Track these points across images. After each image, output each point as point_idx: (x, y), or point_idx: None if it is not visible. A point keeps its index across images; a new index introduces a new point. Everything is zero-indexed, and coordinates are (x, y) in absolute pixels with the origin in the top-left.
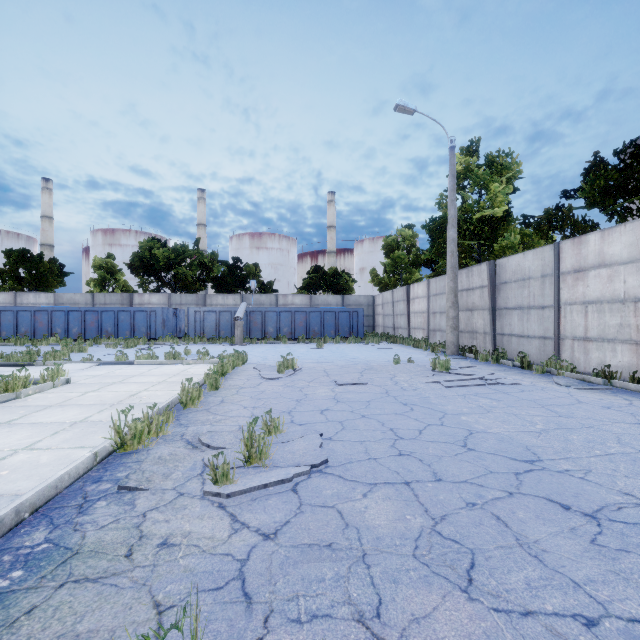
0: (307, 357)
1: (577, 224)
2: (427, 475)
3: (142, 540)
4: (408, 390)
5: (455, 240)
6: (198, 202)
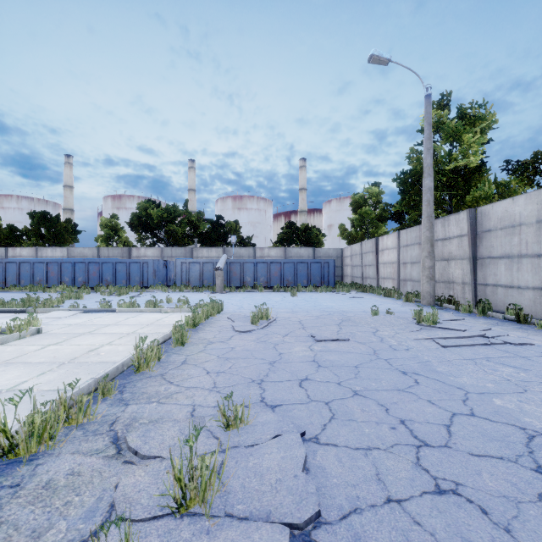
0: (282, 306)
1: None
2: None
3: None
4: (400, 350)
5: (431, 189)
6: (189, 171)
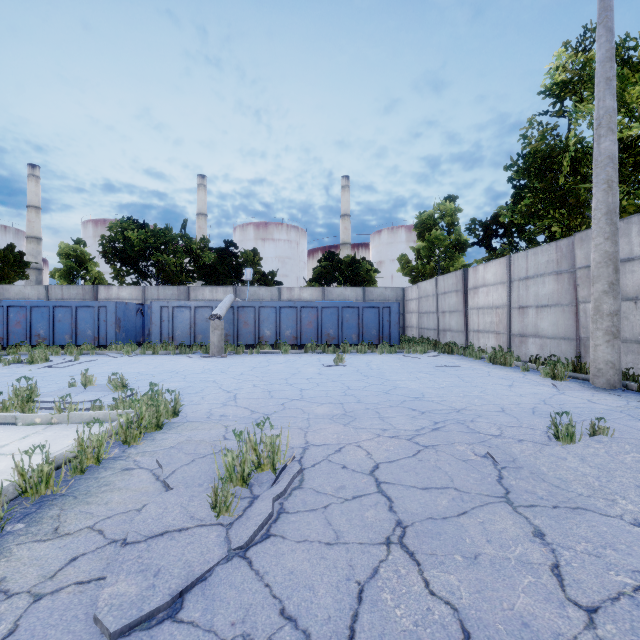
0: (319, 393)
1: None
2: None
3: None
4: None
5: (615, 158)
6: (198, 189)
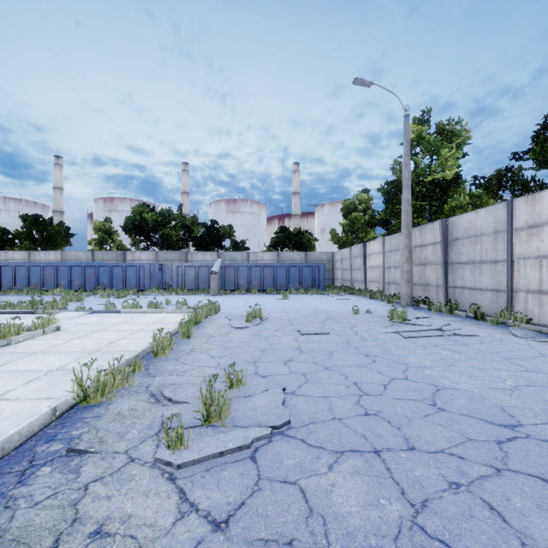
0: (274, 307)
1: (526, 184)
2: (398, 442)
3: (74, 526)
4: (368, 340)
5: (409, 200)
6: (182, 173)
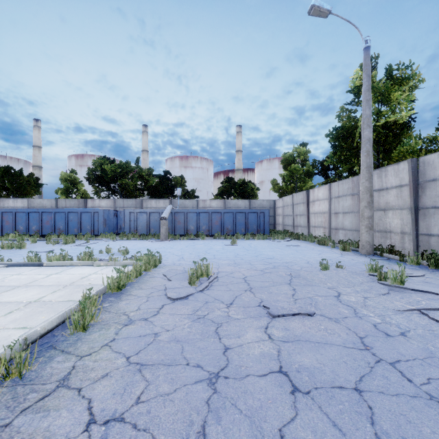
0: (223, 256)
1: None
2: None
3: None
4: (396, 337)
5: (370, 140)
6: (142, 134)
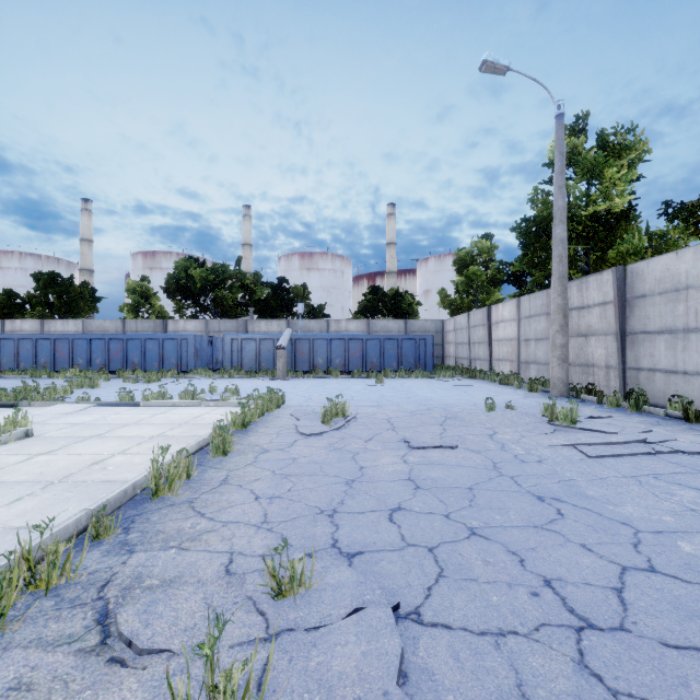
0: (364, 397)
1: None
2: None
3: None
4: (529, 462)
5: (564, 240)
6: (243, 220)
